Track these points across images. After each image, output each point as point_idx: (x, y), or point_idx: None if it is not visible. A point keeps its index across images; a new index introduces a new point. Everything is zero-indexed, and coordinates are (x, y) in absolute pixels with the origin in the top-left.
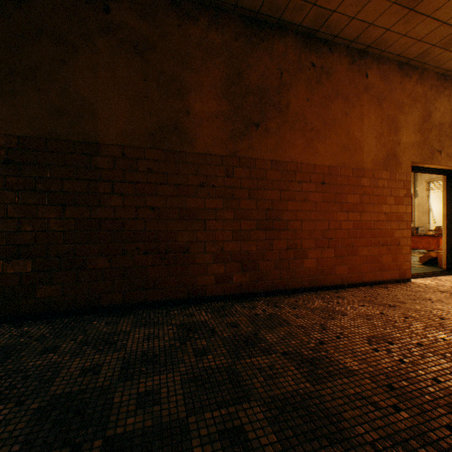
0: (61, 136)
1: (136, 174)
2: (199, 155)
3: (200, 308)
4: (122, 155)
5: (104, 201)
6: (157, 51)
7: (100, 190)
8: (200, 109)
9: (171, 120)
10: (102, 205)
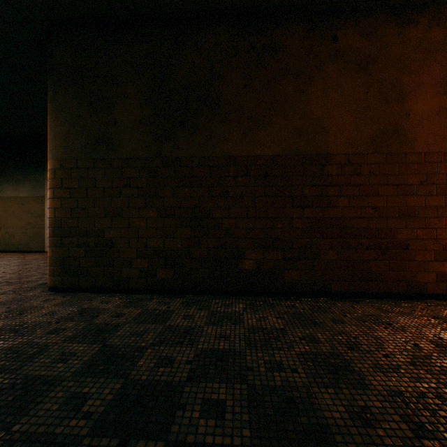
0: (301, 152)
1: (359, 178)
2: (418, 154)
3: (429, 305)
4: (347, 161)
5: (332, 203)
6: (378, 64)
7: (329, 193)
8: (420, 109)
9: (390, 124)
10: (331, 206)
